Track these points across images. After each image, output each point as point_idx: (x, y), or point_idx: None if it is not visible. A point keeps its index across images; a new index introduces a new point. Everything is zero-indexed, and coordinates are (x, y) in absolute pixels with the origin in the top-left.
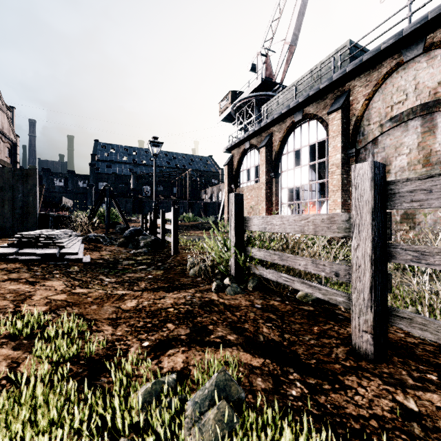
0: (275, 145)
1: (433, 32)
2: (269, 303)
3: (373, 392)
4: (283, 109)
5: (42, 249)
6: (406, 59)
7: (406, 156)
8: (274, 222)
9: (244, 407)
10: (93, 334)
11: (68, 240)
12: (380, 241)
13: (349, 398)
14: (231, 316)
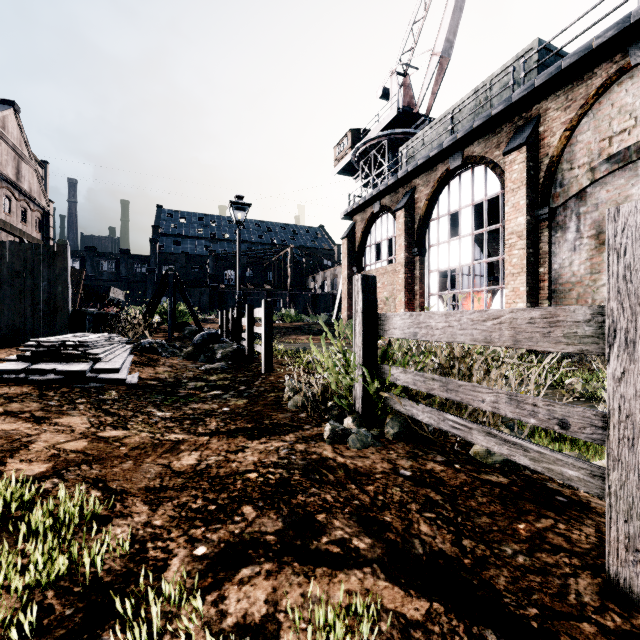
0: (420, 206)
1: None
2: (424, 467)
3: None
4: (432, 151)
5: (67, 363)
6: (635, 61)
7: None
8: (432, 323)
9: None
10: (113, 522)
11: (109, 350)
12: None
13: None
14: (358, 494)
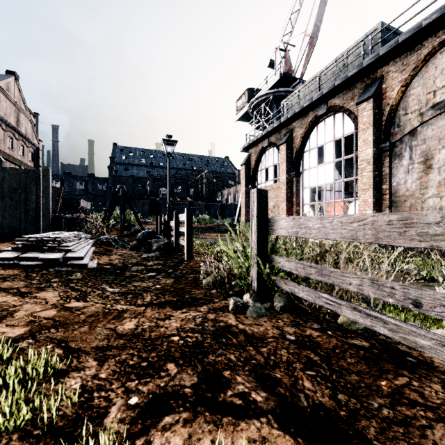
0: (296, 142)
1: None
2: (304, 333)
3: None
4: (305, 103)
5: (47, 253)
6: None
7: None
8: (310, 224)
9: None
10: (69, 375)
11: (77, 243)
12: None
13: None
14: (255, 355)
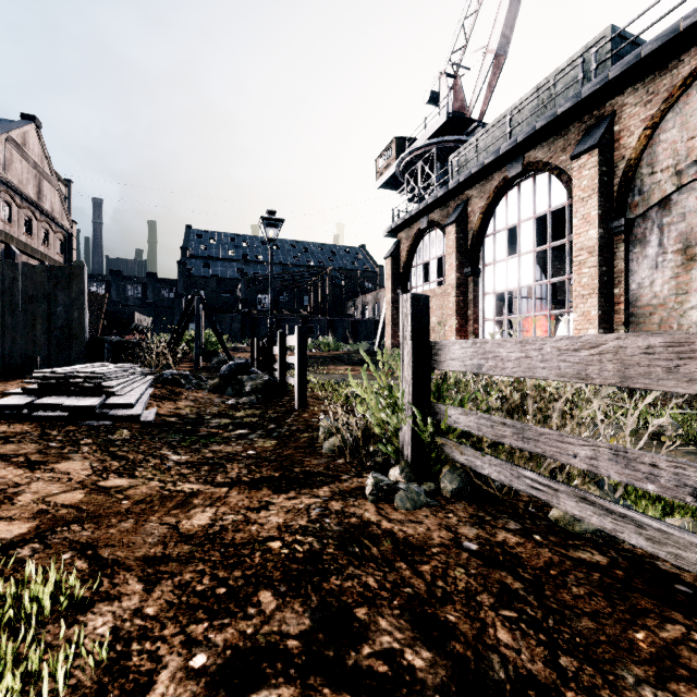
0: (473, 221)
1: None
2: (494, 538)
3: None
4: (488, 158)
5: (77, 397)
6: None
7: None
8: (503, 353)
9: None
10: (94, 609)
11: (125, 382)
12: None
13: None
14: (410, 577)
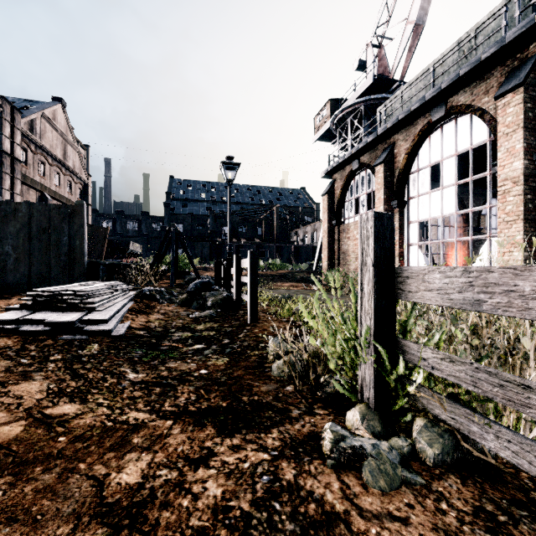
0: (399, 160)
1: None
2: None
3: None
4: (413, 105)
5: (64, 312)
6: None
7: None
8: (524, 286)
9: None
10: None
11: (108, 298)
12: None
13: None
14: None
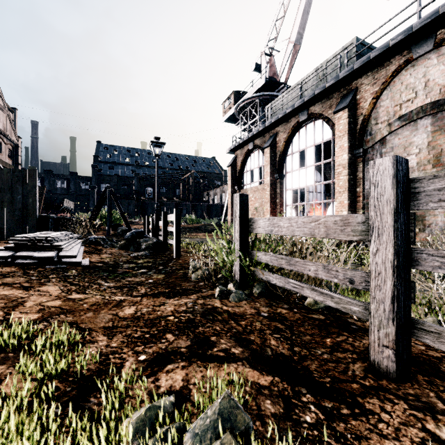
0: (280, 146)
1: (443, 28)
2: (276, 311)
3: (398, 418)
4: (288, 109)
5: (40, 251)
6: (415, 56)
7: (416, 156)
8: (281, 224)
9: (252, 439)
10: (86, 345)
11: (67, 243)
12: (402, 245)
13: (371, 426)
14: (235, 326)
